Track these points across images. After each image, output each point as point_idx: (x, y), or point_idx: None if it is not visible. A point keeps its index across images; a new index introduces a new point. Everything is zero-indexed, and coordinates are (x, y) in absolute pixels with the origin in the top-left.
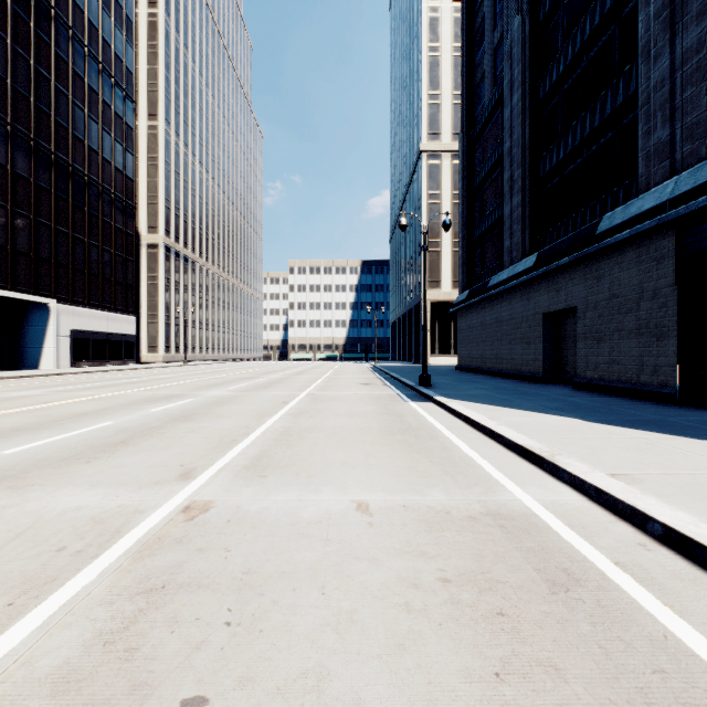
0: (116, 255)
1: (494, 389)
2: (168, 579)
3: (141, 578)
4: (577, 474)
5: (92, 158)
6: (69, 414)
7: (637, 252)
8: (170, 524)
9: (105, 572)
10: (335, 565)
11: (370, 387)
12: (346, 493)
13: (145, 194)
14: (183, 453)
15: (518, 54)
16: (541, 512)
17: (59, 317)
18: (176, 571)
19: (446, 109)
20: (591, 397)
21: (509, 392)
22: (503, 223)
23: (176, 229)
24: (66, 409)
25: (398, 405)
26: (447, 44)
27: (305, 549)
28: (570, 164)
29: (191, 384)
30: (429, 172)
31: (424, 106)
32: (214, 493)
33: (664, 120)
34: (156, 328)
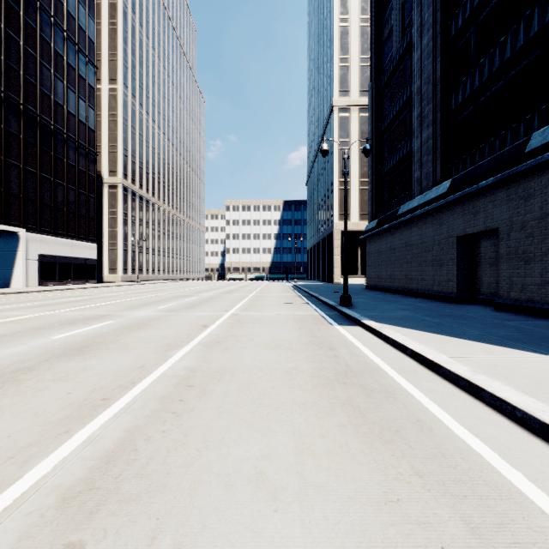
0: (79, 193)
1: (416, 310)
2: None
3: None
4: None
5: (58, 111)
6: None
7: None
8: None
9: None
10: None
11: (293, 306)
12: None
13: (106, 145)
14: None
15: None
16: None
17: (27, 244)
18: None
19: (354, 71)
20: (528, 320)
21: (435, 314)
22: (410, 158)
23: (132, 173)
24: None
25: (324, 331)
26: (355, 16)
27: None
28: (485, 92)
29: (126, 303)
30: (340, 123)
31: (336, 68)
32: None
33: None
34: (115, 254)
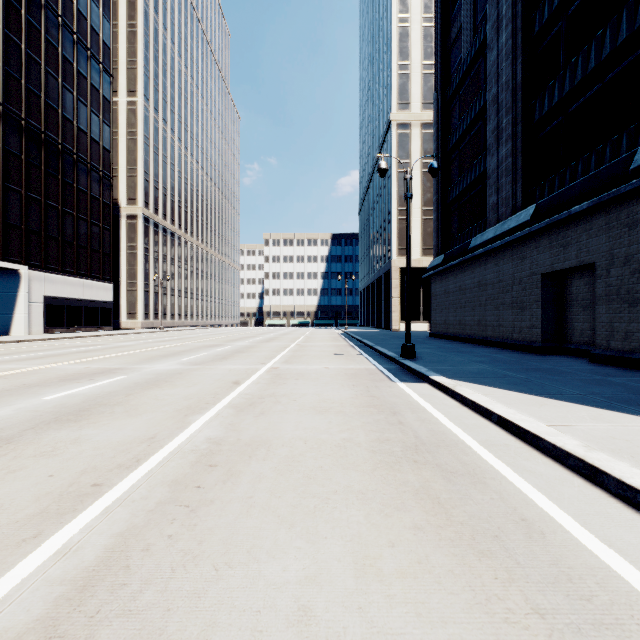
0: (92, 224)
1: (494, 362)
2: None
3: None
4: None
5: (66, 127)
6: None
7: None
8: None
9: None
10: None
11: (344, 358)
12: None
13: (124, 168)
14: None
15: None
16: None
17: (30, 283)
18: None
19: (416, 79)
20: (636, 376)
21: (519, 368)
22: (484, 180)
23: (155, 201)
24: None
25: (384, 389)
26: (417, 15)
27: None
28: (577, 98)
29: (144, 354)
30: (398, 141)
31: (394, 76)
32: None
33: None
34: (135, 296)
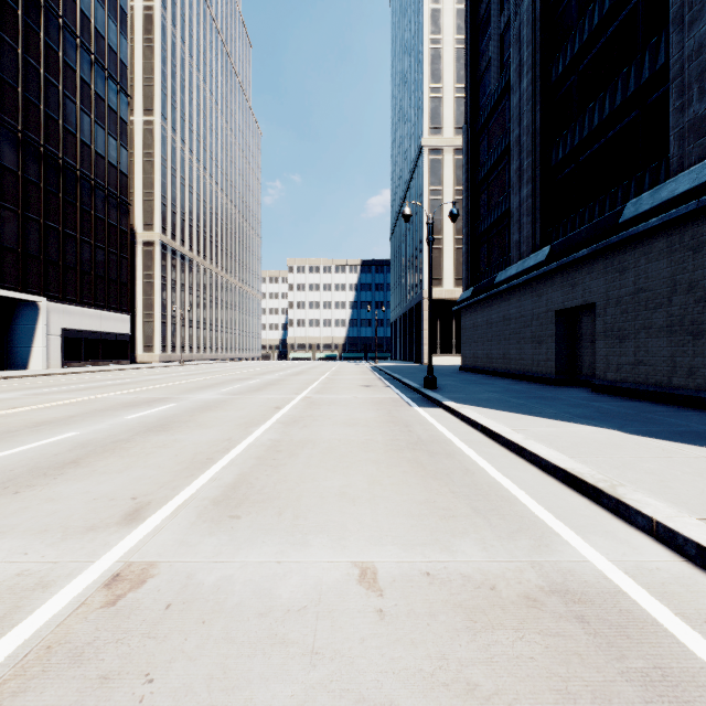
0: (110, 252)
1: (506, 392)
2: None
3: None
4: (661, 520)
5: (84, 152)
6: (30, 423)
7: (669, 241)
8: (78, 613)
9: None
10: None
11: (371, 389)
12: (344, 547)
13: (140, 191)
14: (142, 478)
15: (528, 36)
16: (629, 586)
17: (49, 316)
18: None
19: (448, 103)
20: (616, 401)
21: (524, 396)
22: (510, 216)
23: (172, 226)
24: (31, 416)
25: (403, 412)
26: (449, 36)
27: (276, 676)
28: (586, 149)
29: (180, 386)
30: (430, 168)
31: (426, 100)
32: (162, 547)
33: (701, 92)
34: (152, 327)
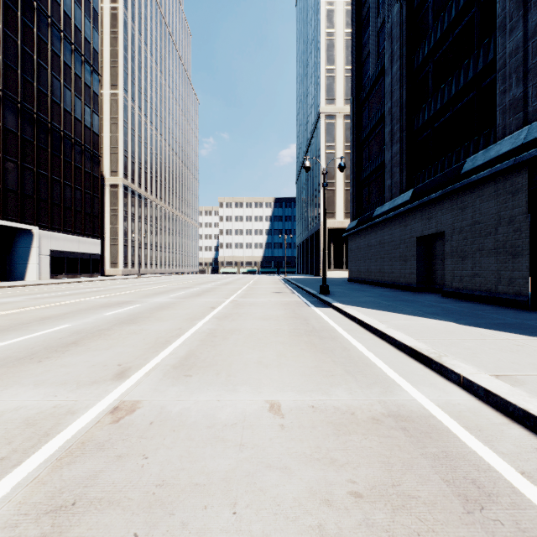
0: (85, 193)
1: (379, 296)
2: (80, 493)
3: (54, 492)
4: (465, 375)
5: (66, 118)
6: (36, 318)
7: (496, 187)
8: (96, 426)
9: (20, 485)
10: (247, 475)
11: (281, 295)
12: (260, 392)
13: (108, 146)
14: (123, 353)
15: (397, 34)
16: (438, 413)
17: (40, 240)
18: (90, 483)
19: (340, 80)
20: (458, 303)
21: (392, 299)
22: (384, 167)
23: (132, 173)
24: (36, 313)
25: (303, 310)
26: (341, 30)
27: (219, 456)
28: (439, 119)
29: (140, 293)
30: (326, 129)
31: (323, 78)
32: (143, 392)
33: (518, 81)
34: (116, 249)
